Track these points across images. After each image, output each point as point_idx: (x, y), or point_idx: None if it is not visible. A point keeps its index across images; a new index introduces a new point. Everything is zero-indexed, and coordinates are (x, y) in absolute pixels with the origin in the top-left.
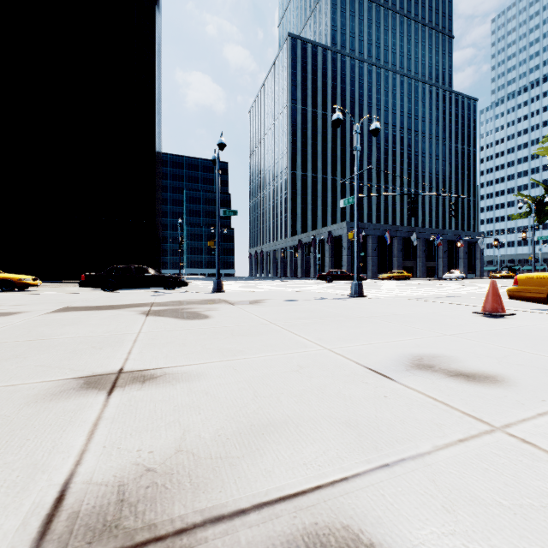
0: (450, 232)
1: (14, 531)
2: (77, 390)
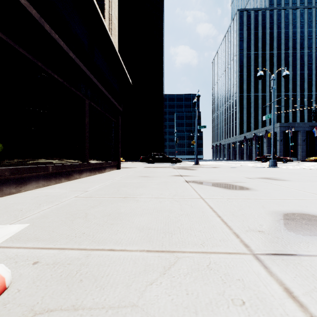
0: None
1: (182, 181)
2: (175, 176)
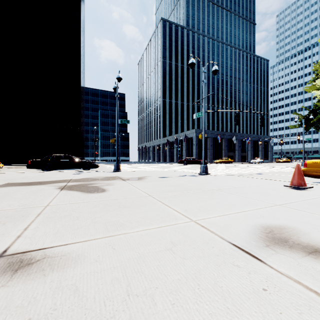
0: (254, 136)
1: None
2: None
